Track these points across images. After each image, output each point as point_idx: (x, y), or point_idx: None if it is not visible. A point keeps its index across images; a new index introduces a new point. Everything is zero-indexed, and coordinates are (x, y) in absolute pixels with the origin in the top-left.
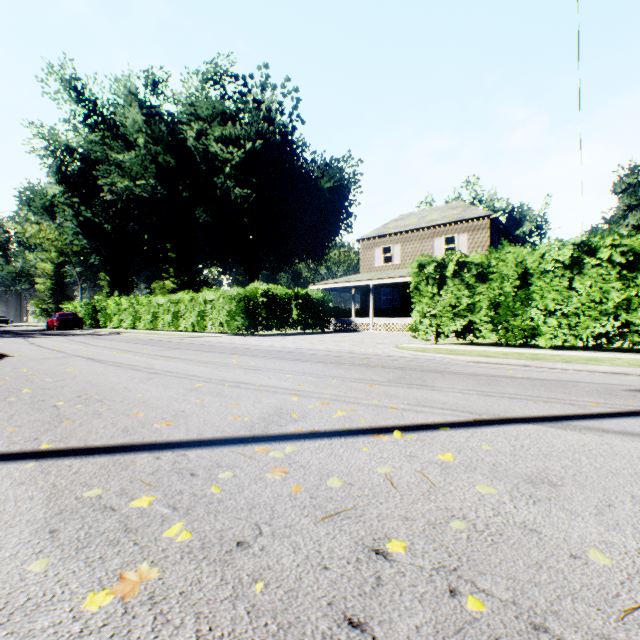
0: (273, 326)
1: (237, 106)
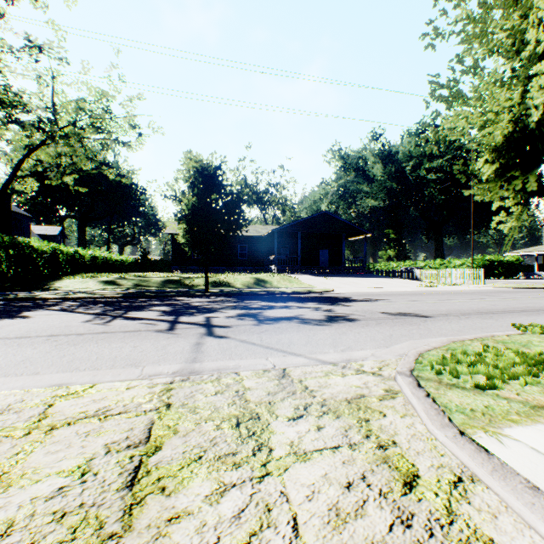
0: (488, 275)
1: (437, 145)
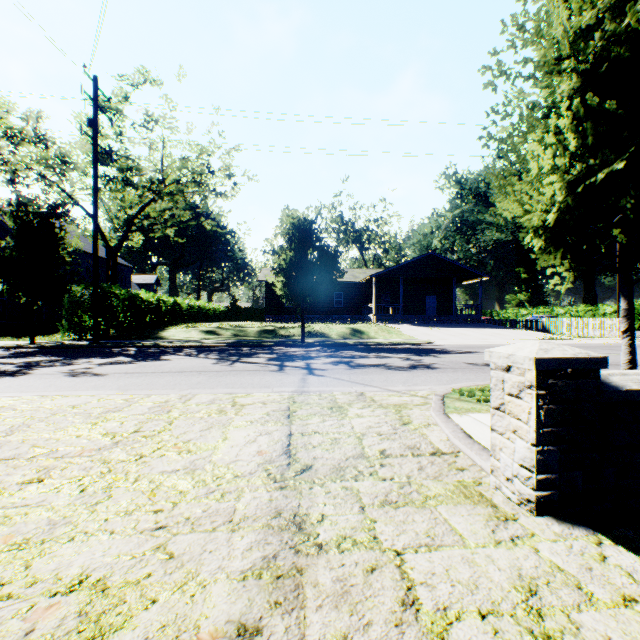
0: None
1: None
